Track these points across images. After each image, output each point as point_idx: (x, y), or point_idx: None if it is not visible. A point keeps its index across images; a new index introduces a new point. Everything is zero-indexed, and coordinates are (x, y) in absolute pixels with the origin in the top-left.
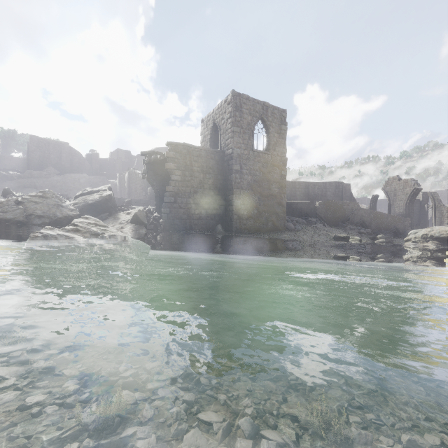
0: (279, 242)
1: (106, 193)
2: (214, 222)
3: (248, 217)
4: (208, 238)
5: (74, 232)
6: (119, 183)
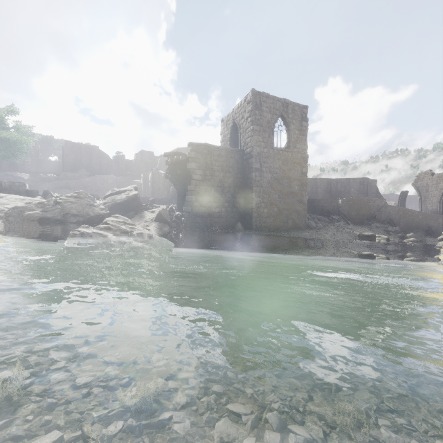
0: (300, 240)
1: (132, 193)
2: (234, 220)
3: (267, 215)
4: (228, 236)
5: (106, 230)
6: (143, 182)
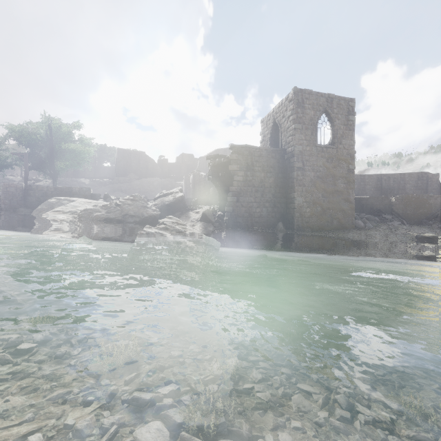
0: (347, 241)
1: (179, 195)
2: (275, 220)
3: (310, 214)
4: (269, 235)
5: (165, 230)
6: (185, 184)
